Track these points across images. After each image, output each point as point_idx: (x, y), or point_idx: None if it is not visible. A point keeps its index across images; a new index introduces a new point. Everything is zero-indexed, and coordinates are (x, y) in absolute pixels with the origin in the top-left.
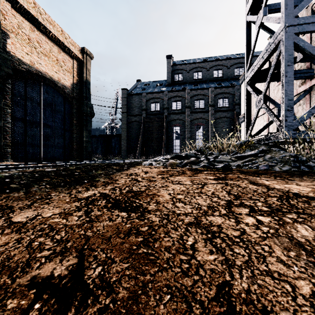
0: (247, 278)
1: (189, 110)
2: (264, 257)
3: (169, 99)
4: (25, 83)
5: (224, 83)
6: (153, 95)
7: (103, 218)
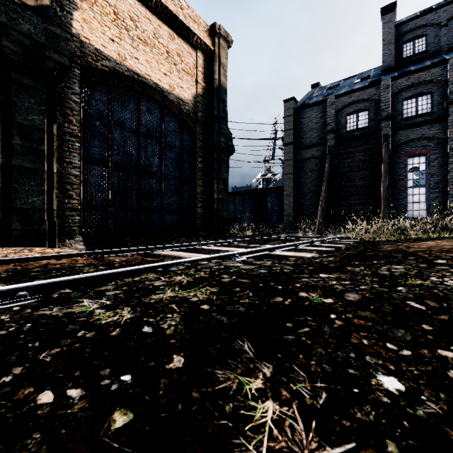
0: None
1: None
2: None
3: (395, 95)
4: (110, 96)
5: None
6: (353, 97)
7: None
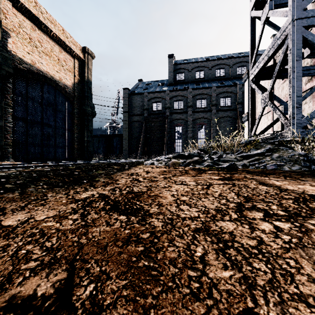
0: (275, 305)
1: (191, 109)
2: (291, 274)
3: (171, 98)
4: (26, 83)
5: (227, 83)
6: (155, 95)
7: (100, 222)
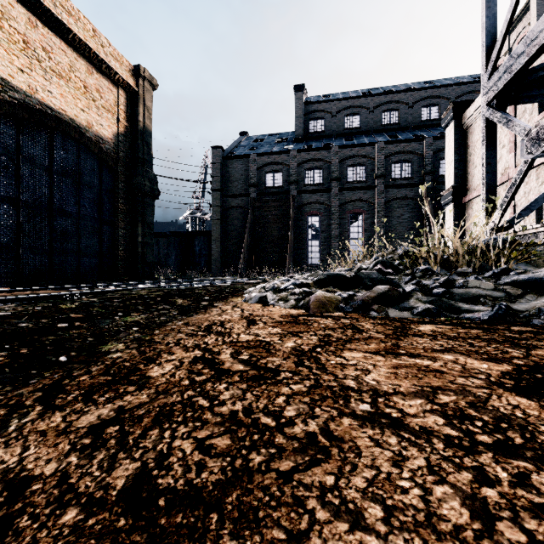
0: None
1: (338, 184)
2: None
3: (300, 164)
4: (18, 129)
5: (403, 135)
6: (270, 158)
7: None
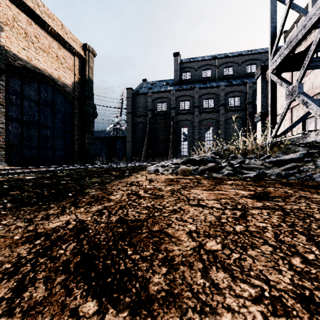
0: None
1: (198, 109)
2: None
3: (176, 98)
4: (22, 81)
5: (235, 81)
6: (160, 95)
7: None
